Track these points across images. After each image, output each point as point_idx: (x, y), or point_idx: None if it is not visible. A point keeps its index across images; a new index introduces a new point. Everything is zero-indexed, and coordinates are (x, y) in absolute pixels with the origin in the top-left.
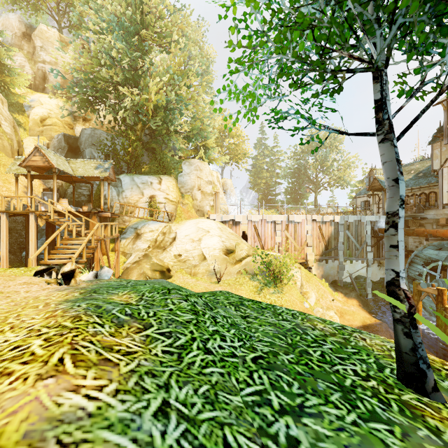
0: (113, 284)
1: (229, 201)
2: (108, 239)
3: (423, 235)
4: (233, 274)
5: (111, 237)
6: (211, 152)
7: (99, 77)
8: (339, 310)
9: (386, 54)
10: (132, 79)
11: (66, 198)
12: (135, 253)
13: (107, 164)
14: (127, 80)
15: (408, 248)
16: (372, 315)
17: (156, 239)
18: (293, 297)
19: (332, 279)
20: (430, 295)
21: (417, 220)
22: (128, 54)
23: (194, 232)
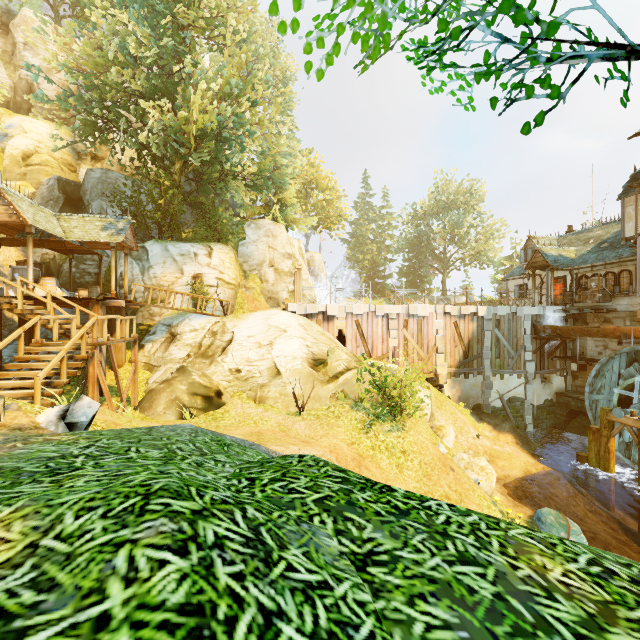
0: (42, 455)
1: (317, 285)
2: (124, 343)
3: (614, 336)
4: (324, 400)
5: (122, 340)
6: (291, 211)
7: (109, 82)
8: (488, 452)
9: None
10: (165, 91)
11: (60, 278)
12: (166, 365)
13: (122, 223)
14: (156, 91)
15: (586, 355)
16: (538, 458)
17: (201, 342)
18: (422, 437)
19: (475, 403)
20: (629, 428)
21: (601, 313)
22: (154, 45)
23: (262, 331)
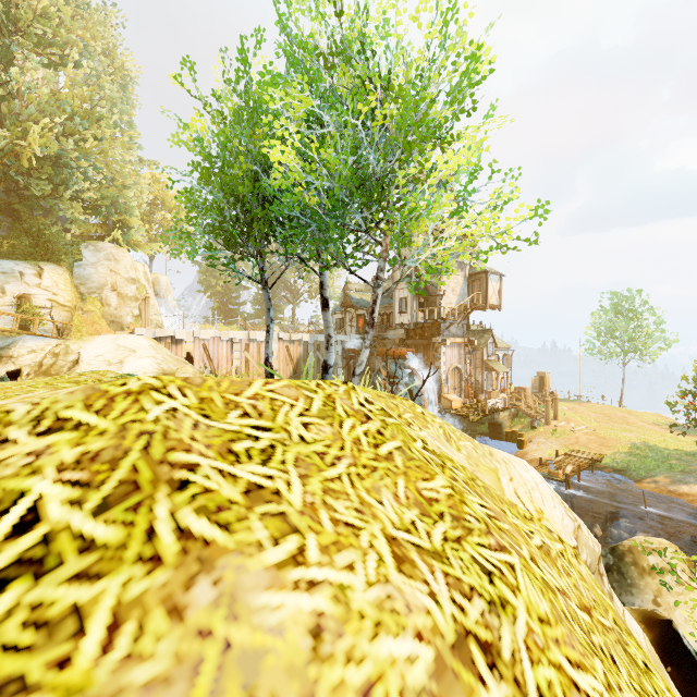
0: None
1: (164, 309)
2: None
3: (382, 354)
4: None
5: None
6: (134, 233)
7: None
8: None
9: (257, 253)
10: None
11: None
12: None
13: None
14: None
15: (375, 369)
16: None
17: (42, 362)
18: None
19: None
20: None
21: (382, 340)
22: None
23: (111, 352)
